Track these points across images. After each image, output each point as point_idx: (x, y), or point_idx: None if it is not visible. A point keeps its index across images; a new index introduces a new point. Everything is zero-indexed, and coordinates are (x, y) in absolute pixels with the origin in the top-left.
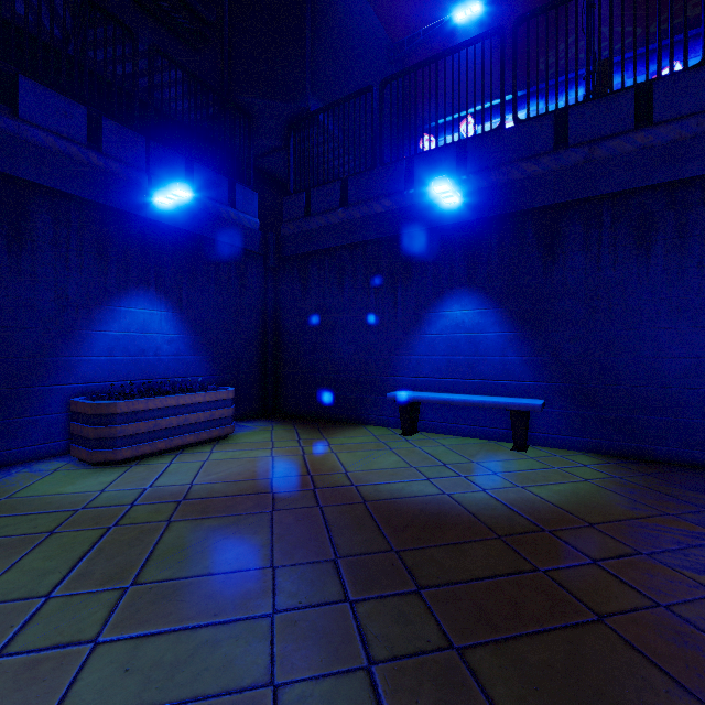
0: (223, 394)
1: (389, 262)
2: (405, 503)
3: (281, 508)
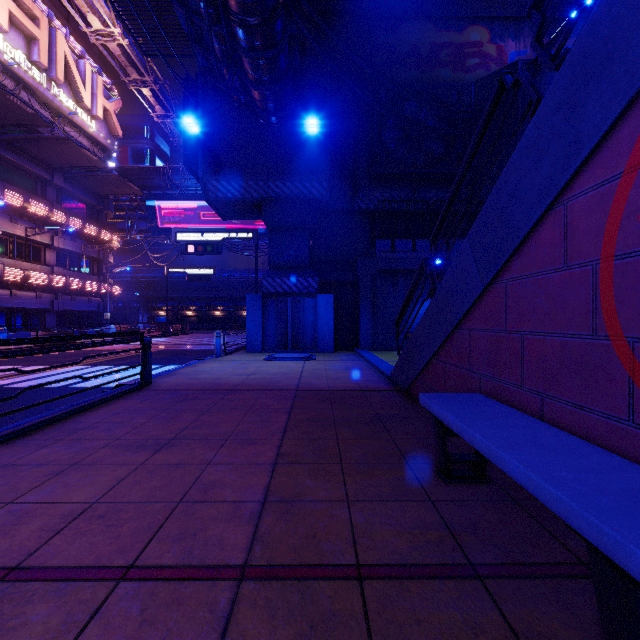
0: None
1: None
2: None
3: None
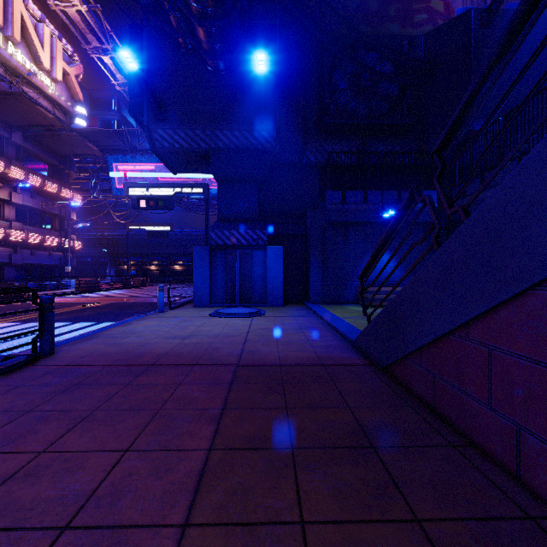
0: None
1: None
2: None
3: None
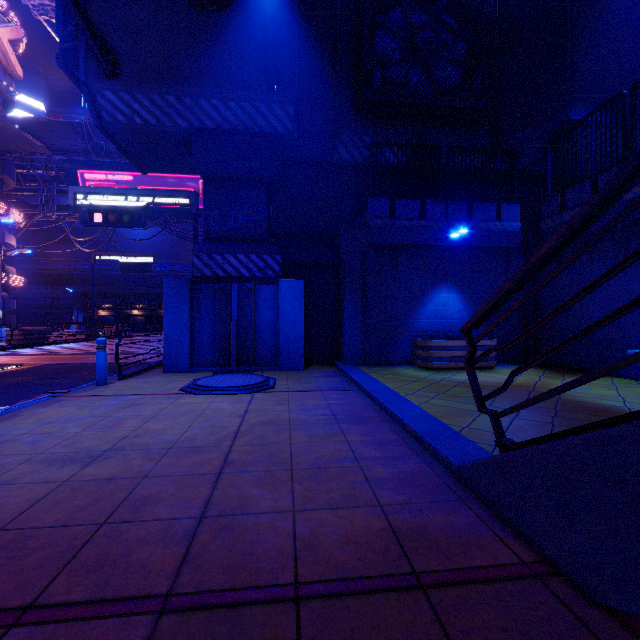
0: (488, 342)
1: (638, 240)
2: (586, 404)
3: (507, 392)
